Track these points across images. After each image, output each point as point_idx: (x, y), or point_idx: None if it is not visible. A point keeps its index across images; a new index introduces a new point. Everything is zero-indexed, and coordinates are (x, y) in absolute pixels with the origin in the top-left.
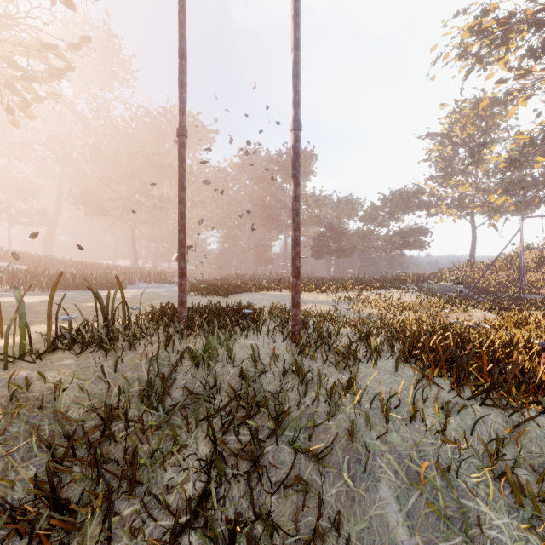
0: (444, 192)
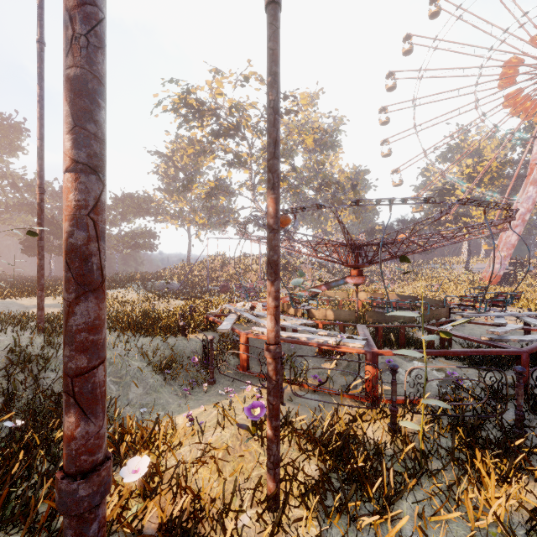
0: (168, 205)
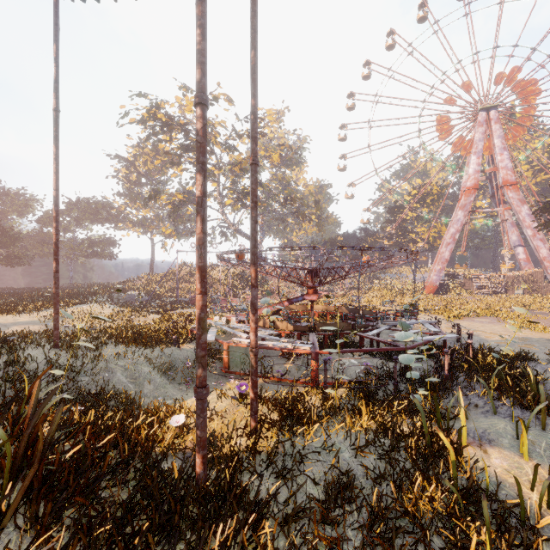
0: (131, 213)
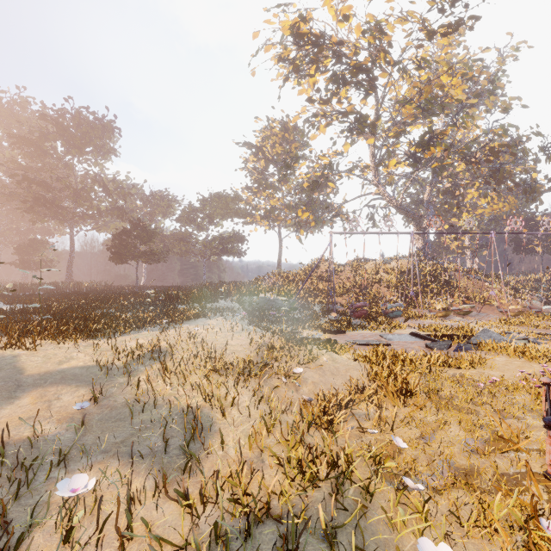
0: (259, 202)
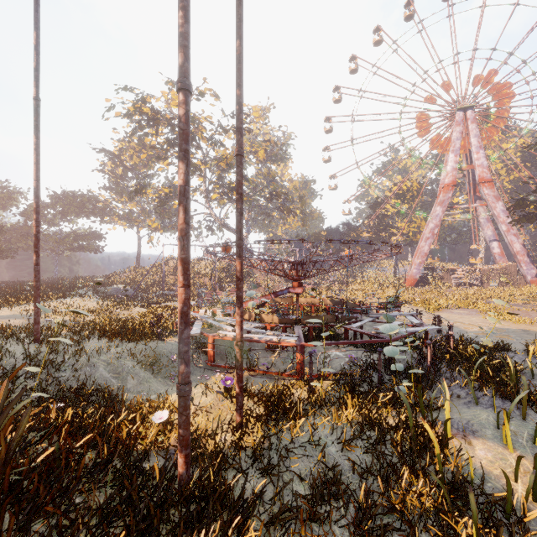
0: (117, 207)
